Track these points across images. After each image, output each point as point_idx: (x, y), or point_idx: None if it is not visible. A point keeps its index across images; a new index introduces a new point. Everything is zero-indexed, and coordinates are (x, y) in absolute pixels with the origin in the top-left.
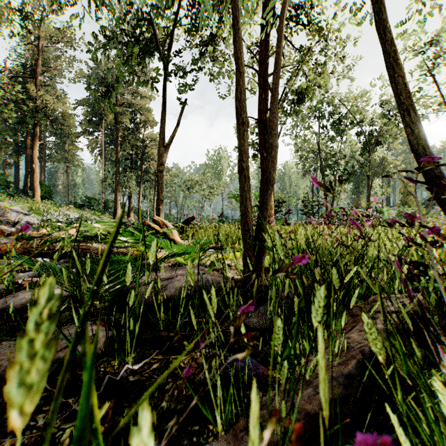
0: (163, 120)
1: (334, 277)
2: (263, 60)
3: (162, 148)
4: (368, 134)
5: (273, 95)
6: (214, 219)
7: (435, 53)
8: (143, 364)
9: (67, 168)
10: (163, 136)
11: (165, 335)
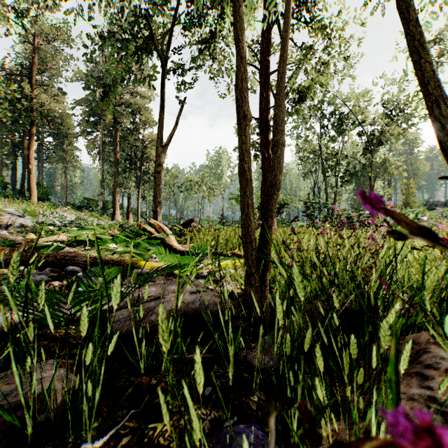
0: (161, 119)
1: (383, 334)
2: (264, 58)
3: (160, 148)
4: (370, 134)
5: (279, 85)
6: (215, 221)
7: (439, 52)
8: (109, 437)
9: (66, 169)
10: (161, 135)
11: (145, 382)
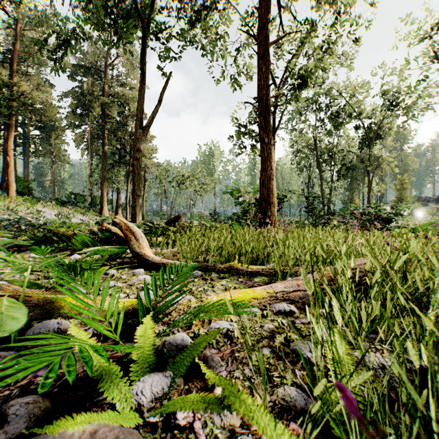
0: (140, 95)
1: None
2: (263, 26)
3: (139, 130)
4: (367, 127)
5: None
6: (206, 217)
7: None
8: None
9: (53, 163)
10: (140, 115)
11: None
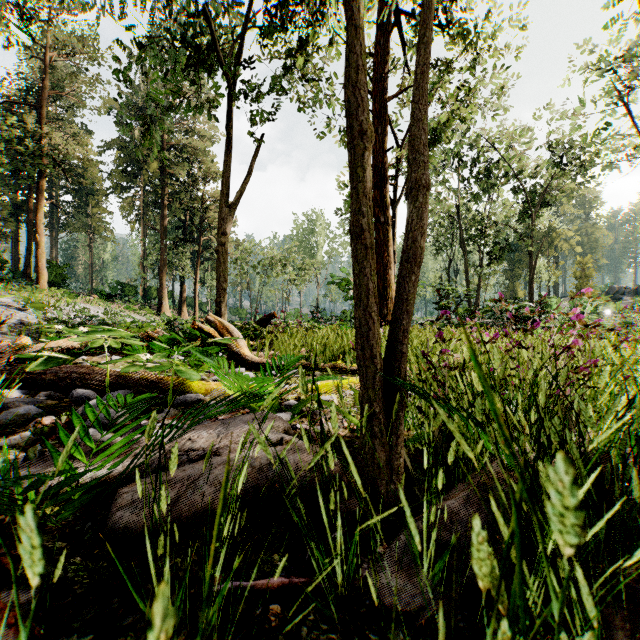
0: (226, 165)
1: None
2: (378, 76)
3: (225, 209)
4: (531, 191)
5: (418, 85)
6: (306, 316)
7: (630, 72)
8: None
9: (91, 241)
10: (226, 190)
11: None
